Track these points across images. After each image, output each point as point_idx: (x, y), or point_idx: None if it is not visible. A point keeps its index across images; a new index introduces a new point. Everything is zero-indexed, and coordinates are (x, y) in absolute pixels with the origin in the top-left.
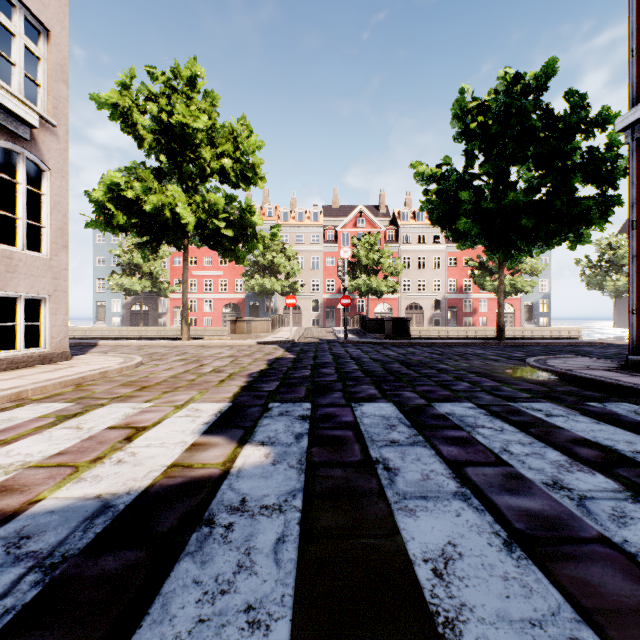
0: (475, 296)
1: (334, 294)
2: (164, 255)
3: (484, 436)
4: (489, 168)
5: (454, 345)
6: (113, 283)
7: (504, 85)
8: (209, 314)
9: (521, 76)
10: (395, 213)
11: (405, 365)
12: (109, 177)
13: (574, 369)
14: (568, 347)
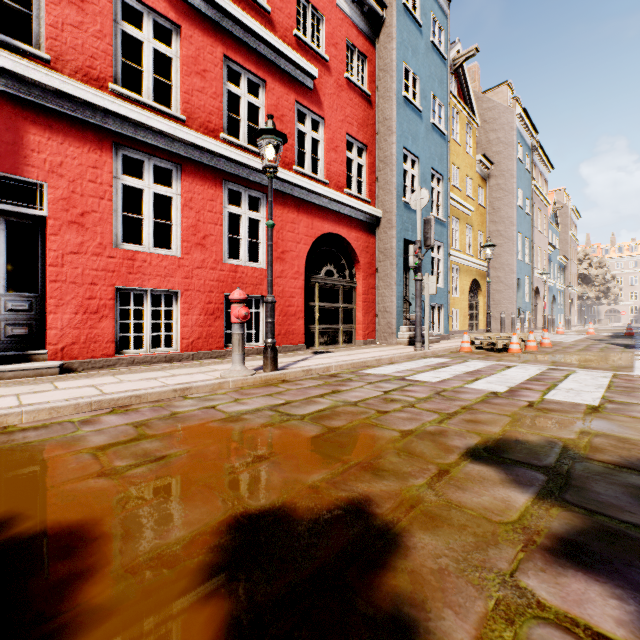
0: None
1: None
2: None
3: None
4: None
5: None
6: None
7: None
8: None
9: None
10: None
11: None
12: None
13: None
14: None
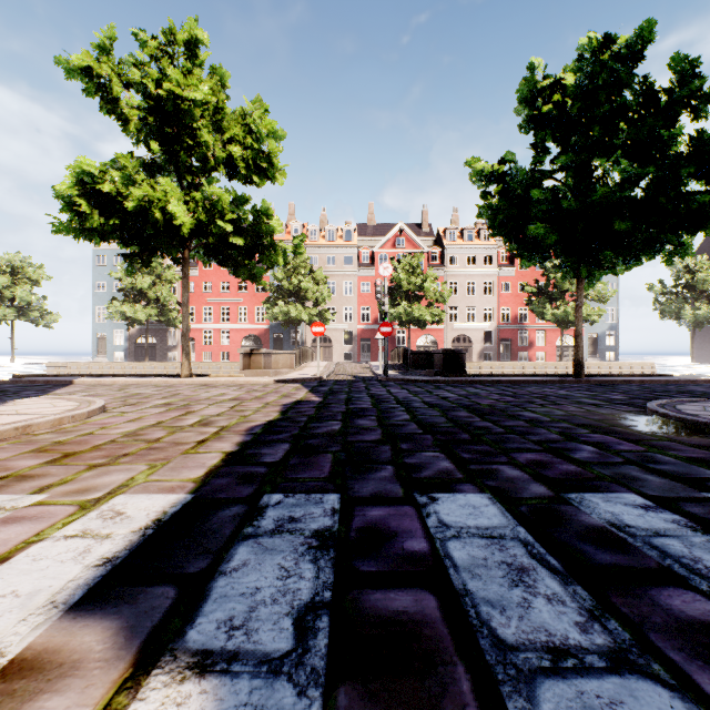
0: (532, 327)
1: (370, 324)
2: (173, 279)
3: None
4: (568, 160)
5: (523, 384)
6: (113, 311)
7: (590, 51)
8: (226, 347)
9: (612, 39)
10: (440, 232)
11: (475, 413)
12: (78, 164)
13: None
14: (670, 386)
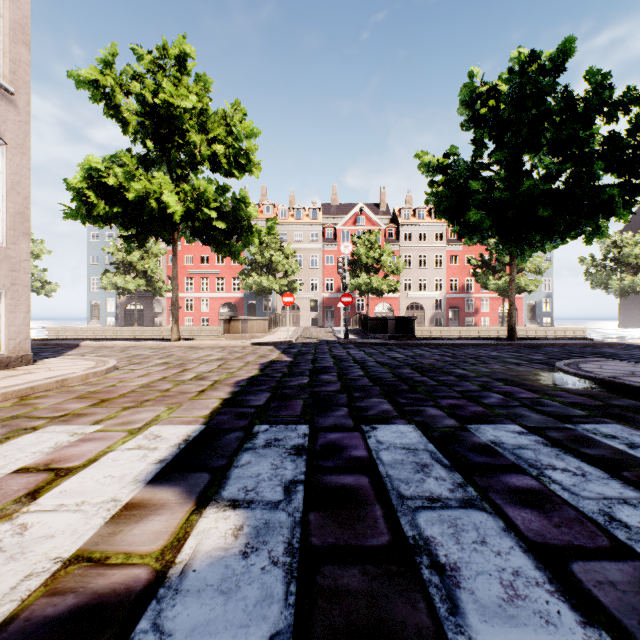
0: (477, 295)
1: (333, 293)
2: (159, 253)
3: (564, 487)
4: (501, 156)
5: (463, 346)
6: (106, 282)
7: (519, 65)
8: (206, 314)
9: (537, 54)
10: (395, 211)
11: (417, 370)
12: (87, 162)
13: (620, 376)
14: (587, 348)
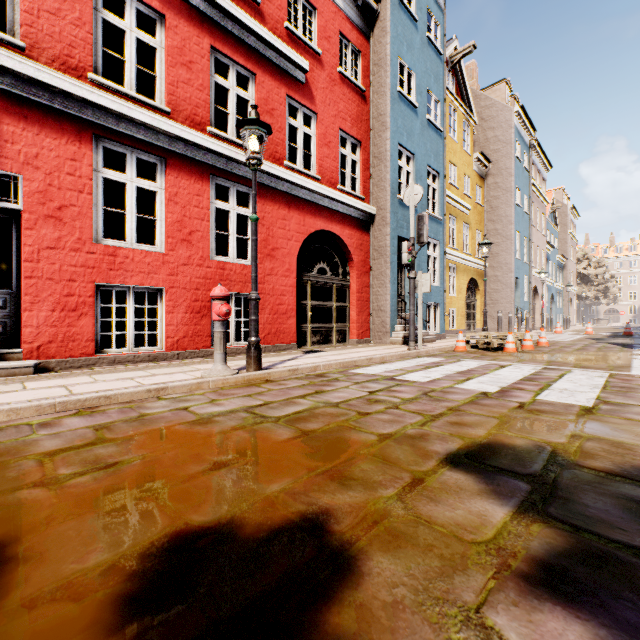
0: None
1: None
2: None
3: None
4: None
5: None
6: None
7: None
8: None
9: None
10: None
11: None
12: None
13: None
14: None
